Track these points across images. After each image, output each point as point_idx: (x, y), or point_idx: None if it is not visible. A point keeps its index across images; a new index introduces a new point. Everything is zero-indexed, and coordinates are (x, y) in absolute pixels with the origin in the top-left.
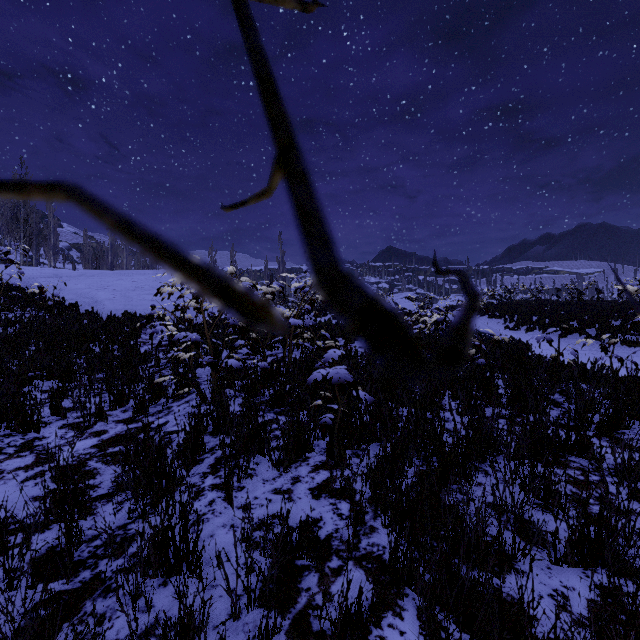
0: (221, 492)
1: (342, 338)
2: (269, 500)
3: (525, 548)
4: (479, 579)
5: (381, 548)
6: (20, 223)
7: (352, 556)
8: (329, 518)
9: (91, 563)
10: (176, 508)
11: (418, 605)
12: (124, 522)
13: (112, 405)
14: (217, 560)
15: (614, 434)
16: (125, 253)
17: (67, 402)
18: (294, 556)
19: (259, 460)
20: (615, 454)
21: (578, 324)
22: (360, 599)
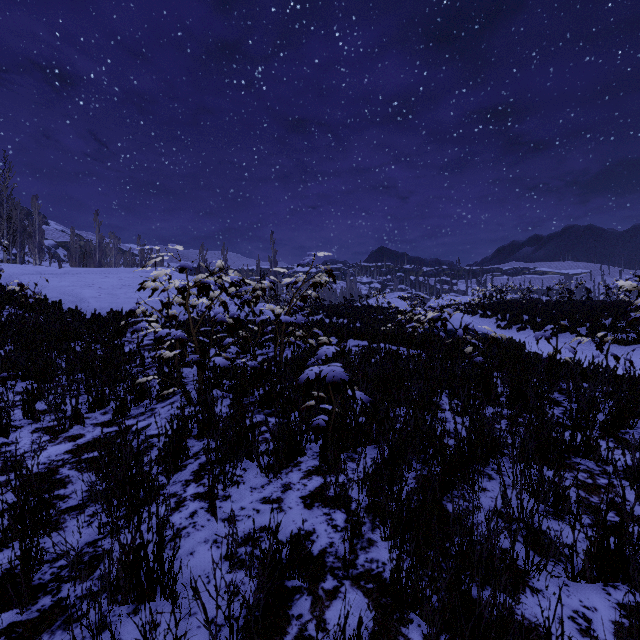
0: (204, 502)
1: (335, 337)
2: (257, 510)
3: (540, 563)
4: (496, 605)
5: (381, 564)
6: (3, 220)
7: (349, 575)
8: (323, 530)
9: (53, 587)
10: (153, 521)
11: (424, 633)
12: (95, 538)
13: (91, 407)
14: (193, 589)
15: (623, 434)
16: (114, 251)
17: (42, 404)
18: (284, 576)
19: (247, 465)
20: (633, 457)
21: (569, 323)
22: (359, 631)
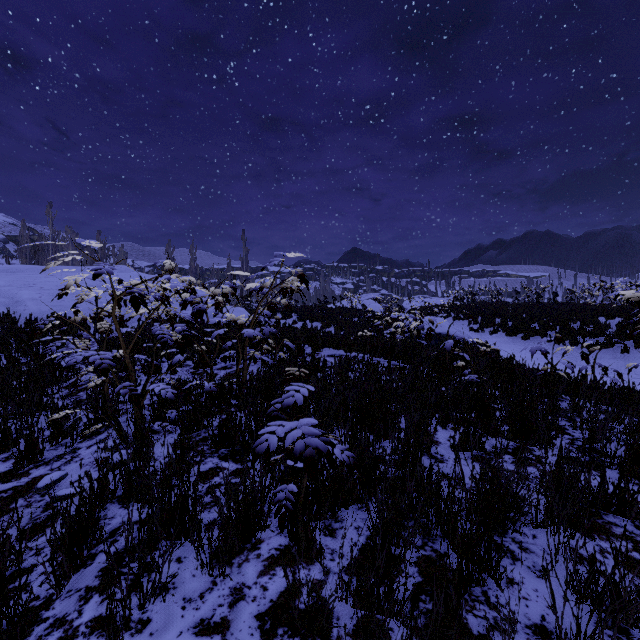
0: (105, 638)
1: (308, 345)
2: None
3: None
4: None
5: None
6: None
7: None
8: None
9: None
10: None
11: None
12: None
13: None
14: None
15: None
16: (71, 247)
17: None
18: None
19: (184, 552)
20: None
21: (540, 326)
22: None
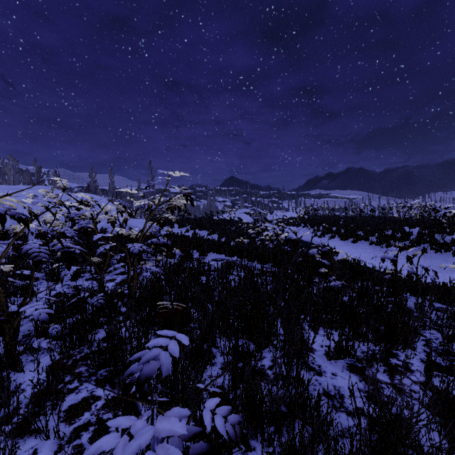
0: None
1: (196, 250)
2: None
3: None
4: None
5: None
6: None
7: None
8: None
9: None
10: None
11: None
12: None
13: None
14: None
15: None
16: (12, 171)
17: None
18: None
19: None
20: None
21: (364, 233)
22: None
